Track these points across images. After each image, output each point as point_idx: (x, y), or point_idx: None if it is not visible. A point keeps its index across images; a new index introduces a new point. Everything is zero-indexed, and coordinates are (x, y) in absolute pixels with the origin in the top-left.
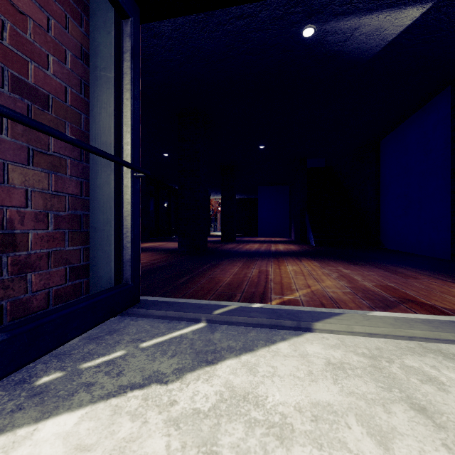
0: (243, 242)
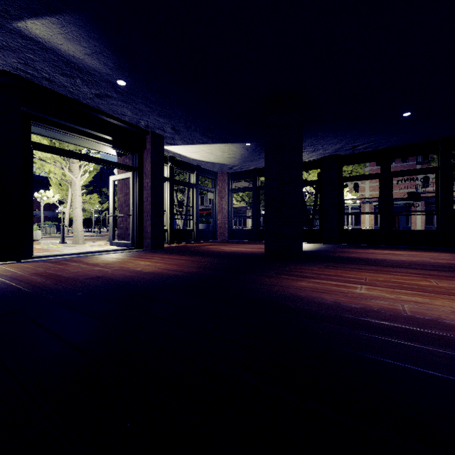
0: None
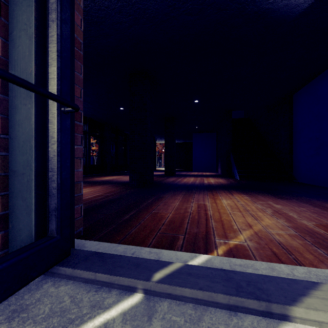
0: (181, 176)
